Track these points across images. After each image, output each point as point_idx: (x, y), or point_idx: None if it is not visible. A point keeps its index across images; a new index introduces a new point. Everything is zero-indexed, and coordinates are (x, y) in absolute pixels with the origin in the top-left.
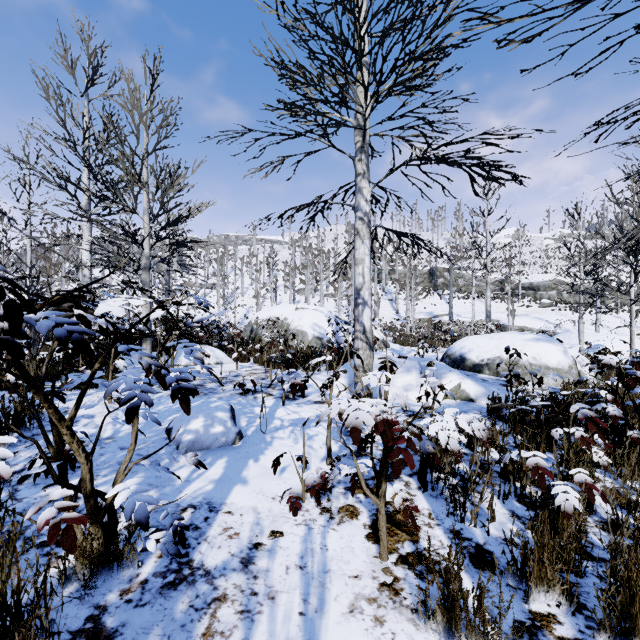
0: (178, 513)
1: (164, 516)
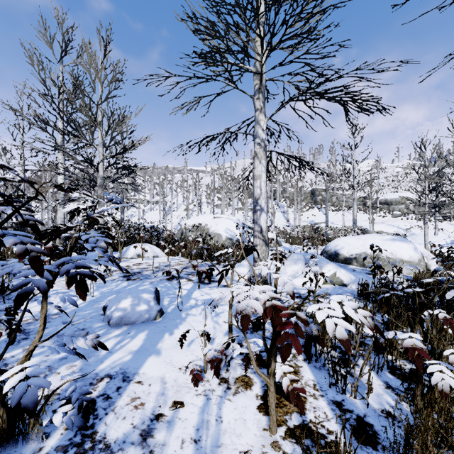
0: (95, 383)
1: (71, 391)
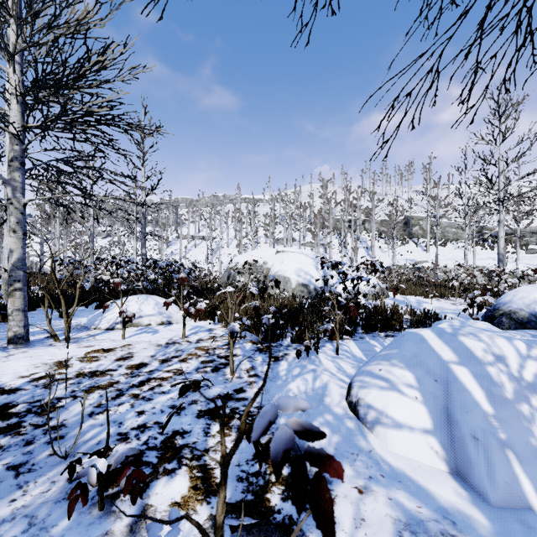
0: None
1: None
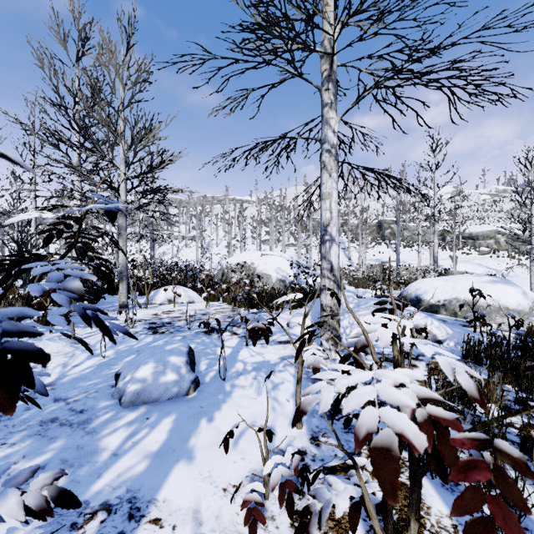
0: (80, 523)
1: None
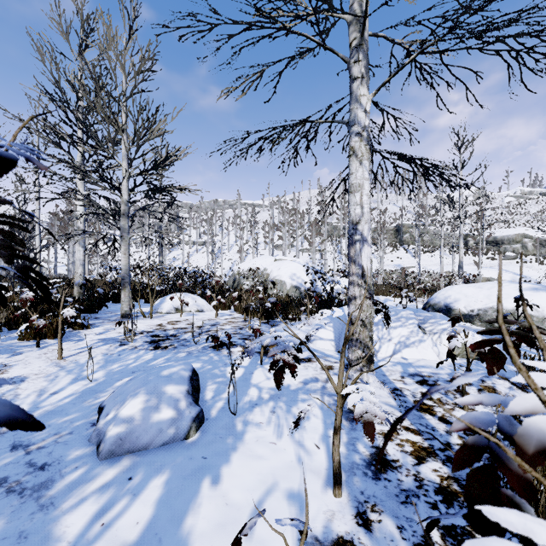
0: None
1: None
